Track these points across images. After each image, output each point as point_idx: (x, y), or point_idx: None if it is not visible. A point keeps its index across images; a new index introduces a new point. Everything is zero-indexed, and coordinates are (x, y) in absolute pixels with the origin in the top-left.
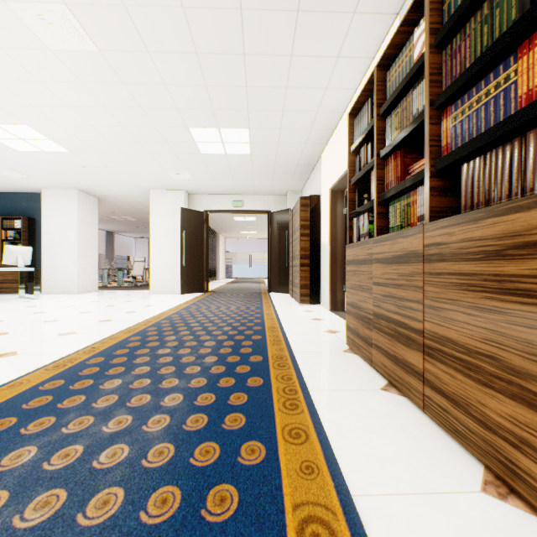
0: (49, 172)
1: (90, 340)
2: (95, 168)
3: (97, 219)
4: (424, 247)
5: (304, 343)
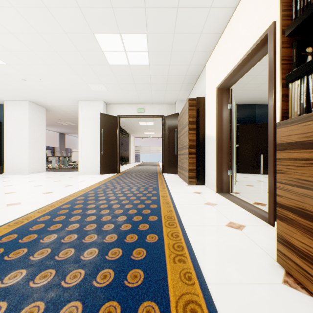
0: (2, 85)
1: None
2: (33, 81)
3: (45, 122)
4: None
5: (215, 254)
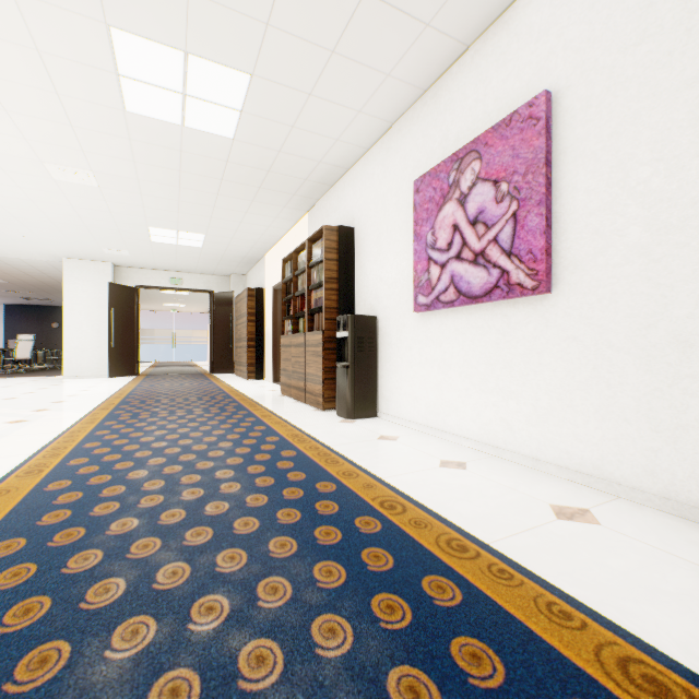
0: None
1: (92, 402)
2: (5, 235)
3: None
4: (306, 341)
5: (256, 395)
